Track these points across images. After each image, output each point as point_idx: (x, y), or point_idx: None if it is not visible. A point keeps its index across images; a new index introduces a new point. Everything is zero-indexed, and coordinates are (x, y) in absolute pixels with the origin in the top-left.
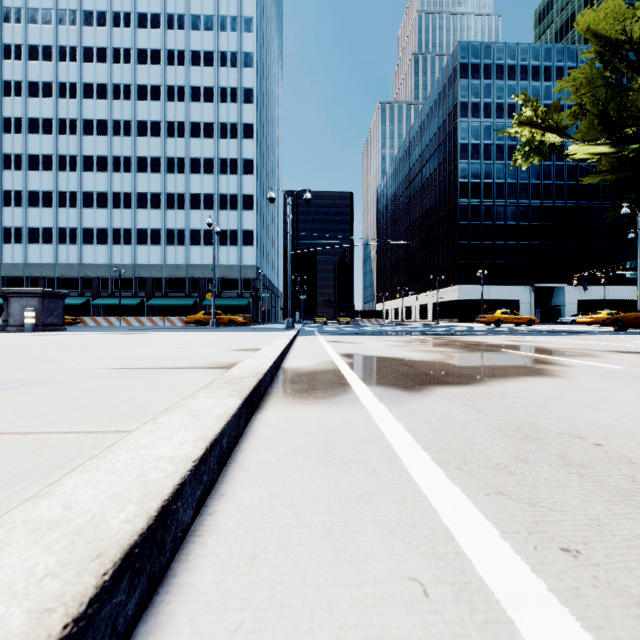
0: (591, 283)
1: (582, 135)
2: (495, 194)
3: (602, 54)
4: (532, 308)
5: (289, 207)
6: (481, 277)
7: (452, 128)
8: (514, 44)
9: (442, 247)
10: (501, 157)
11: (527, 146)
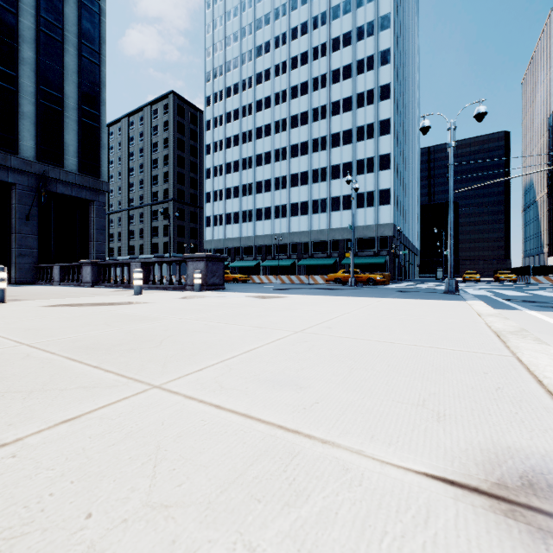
0: None
1: None
2: None
3: None
4: None
5: (450, 133)
6: None
7: None
8: None
9: None
10: None
11: None
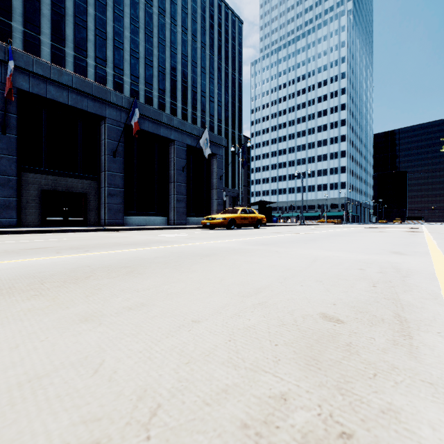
0: None
1: None
2: None
3: None
4: None
5: (344, 194)
6: None
7: None
8: None
9: None
10: None
11: None
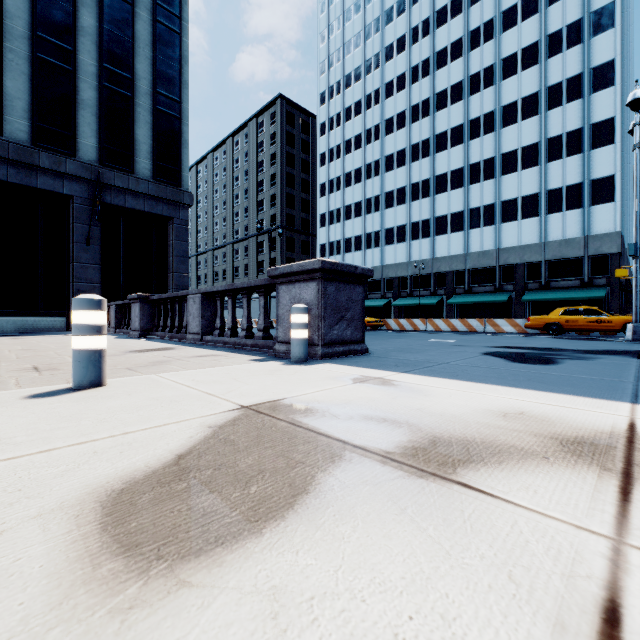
0: None
1: None
2: None
3: None
4: None
5: None
6: None
7: None
8: None
9: None
10: None
11: None
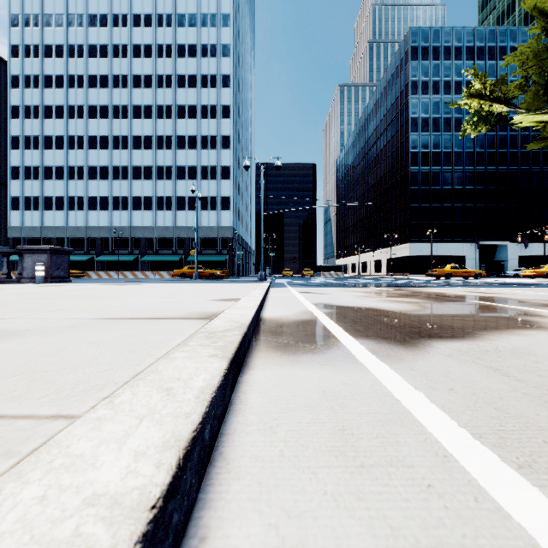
0: (532, 240)
1: (527, 105)
2: (443, 162)
3: (547, 29)
4: (477, 263)
5: (262, 174)
6: (430, 235)
7: (404, 104)
8: (460, 28)
9: (395, 209)
10: (448, 129)
11: (475, 116)
